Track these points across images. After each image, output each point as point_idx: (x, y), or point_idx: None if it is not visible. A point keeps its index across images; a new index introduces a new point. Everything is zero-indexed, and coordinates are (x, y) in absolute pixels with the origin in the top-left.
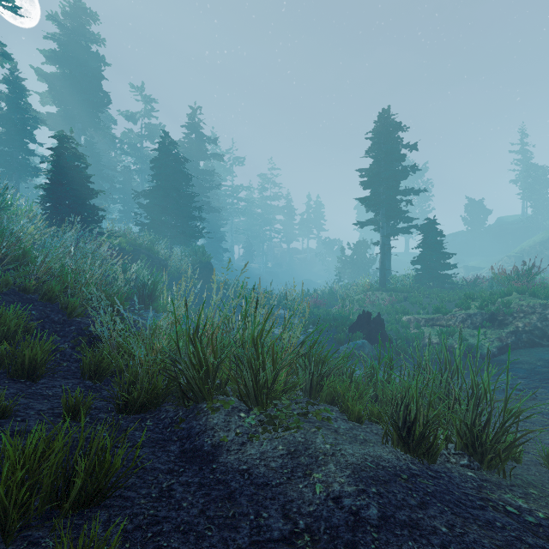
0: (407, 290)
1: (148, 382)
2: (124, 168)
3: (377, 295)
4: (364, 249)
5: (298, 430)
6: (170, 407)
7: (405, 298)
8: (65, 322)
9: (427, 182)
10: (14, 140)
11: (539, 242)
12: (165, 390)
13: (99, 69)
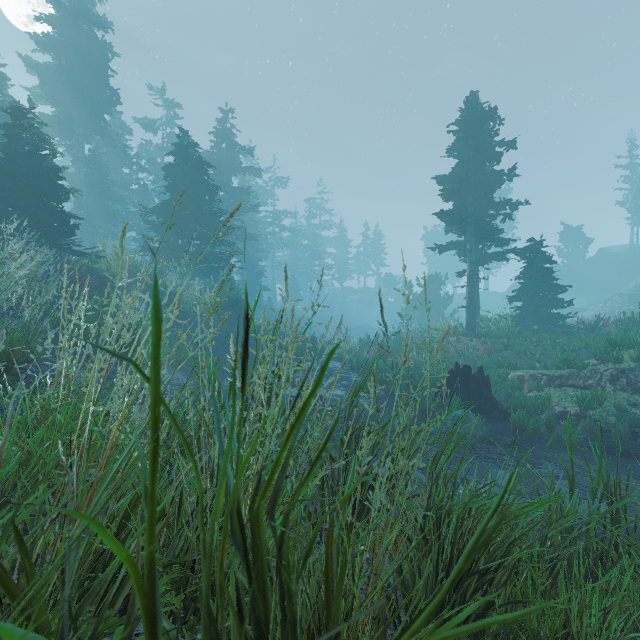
0: (507, 335)
1: None
2: (139, 186)
3: (465, 342)
4: (438, 285)
5: None
6: None
7: (505, 347)
8: None
9: None
10: None
11: None
12: None
13: (104, 58)
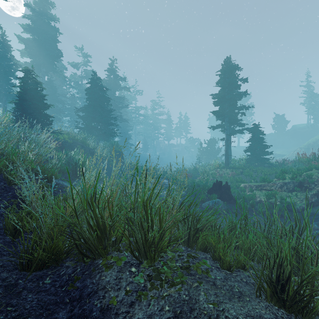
0: (242, 167)
1: (51, 241)
2: (71, 95)
3: (224, 171)
4: (214, 143)
5: (182, 285)
6: (69, 264)
7: (241, 173)
8: (5, 188)
9: (250, 104)
10: (3, 77)
11: (318, 139)
12: (69, 246)
13: (55, 35)
